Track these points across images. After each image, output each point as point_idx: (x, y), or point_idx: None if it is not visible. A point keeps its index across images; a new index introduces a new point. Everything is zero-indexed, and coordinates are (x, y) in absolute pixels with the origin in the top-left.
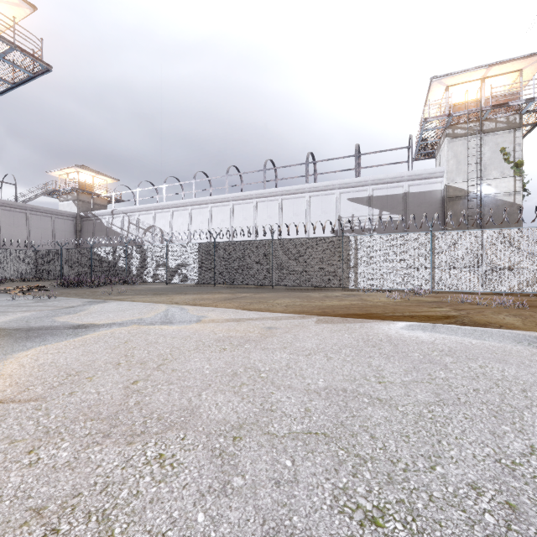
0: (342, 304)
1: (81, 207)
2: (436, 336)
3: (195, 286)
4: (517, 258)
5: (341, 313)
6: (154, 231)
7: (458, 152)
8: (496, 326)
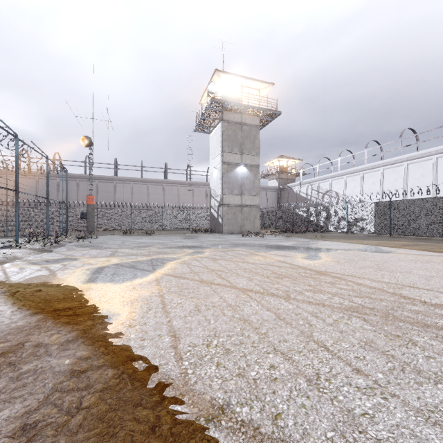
0: None
1: (280, 182)
2: None
3: (371, 235)
4: None
5: None
6: (331, 194)
7: None
8: None
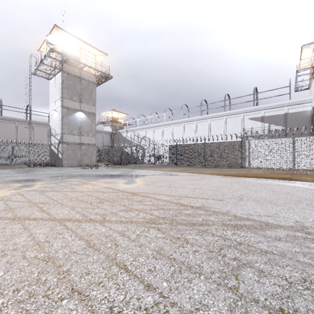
0: (236, 173)
1: (113, 129)
2: (264, 181)
3: (167, 165)
4: None
5: (233, 175)
6: (146, 139)
7: None
8: (297, 180)
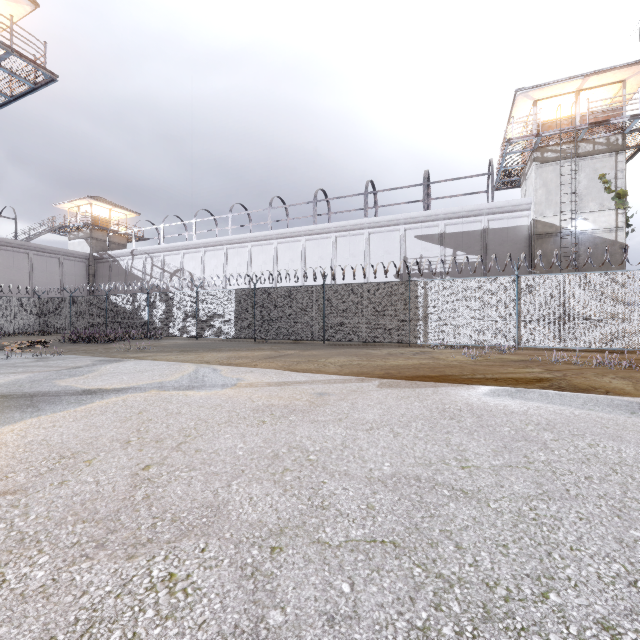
0: (410, 363)
1: (95, 247)
2: (529, 404)
3: (230, 341)
4: (621, 308)
5: (408, 375)
6: (183, 275)
7: (548, 179)
8: (601, 392)
